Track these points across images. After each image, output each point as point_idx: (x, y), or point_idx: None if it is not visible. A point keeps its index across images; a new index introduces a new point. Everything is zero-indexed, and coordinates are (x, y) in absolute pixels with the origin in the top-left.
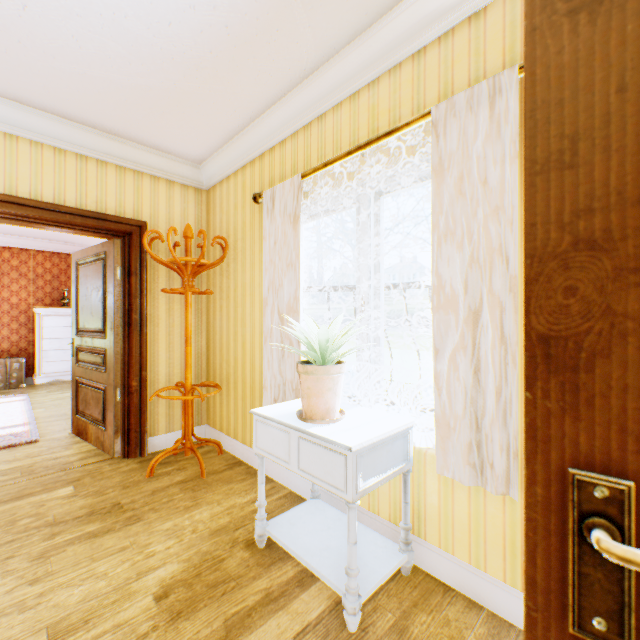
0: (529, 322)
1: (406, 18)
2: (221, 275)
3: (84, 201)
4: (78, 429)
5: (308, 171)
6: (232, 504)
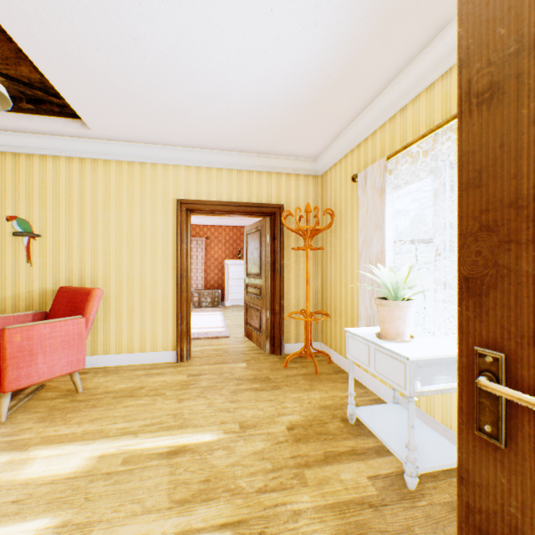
0: (459, 270)
1: None
2: (330, 235)
3: (250, 197)
4: (247, 333)
5: (391, 154)
6: (334, 394)
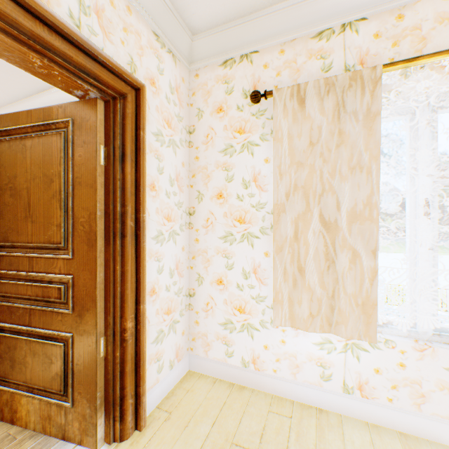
0: None
1: (47, 99)
2: None
3: None
4: None
5: None
6: None
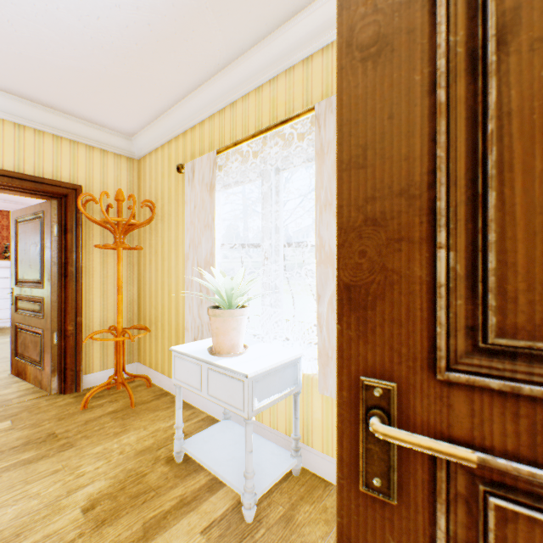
0: (339, 275)
1: (297, 31)
2: (150, 233)
3: (22, 166)
4: (17, 370)
5: (222, 148)
6: (157, 428)
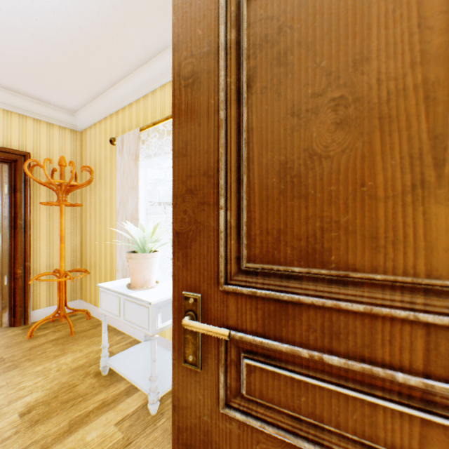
0: (173, 226)
1: None
2: (91, 193)
3: None
4: None
5: (144, 127)
6: (91, 351)
